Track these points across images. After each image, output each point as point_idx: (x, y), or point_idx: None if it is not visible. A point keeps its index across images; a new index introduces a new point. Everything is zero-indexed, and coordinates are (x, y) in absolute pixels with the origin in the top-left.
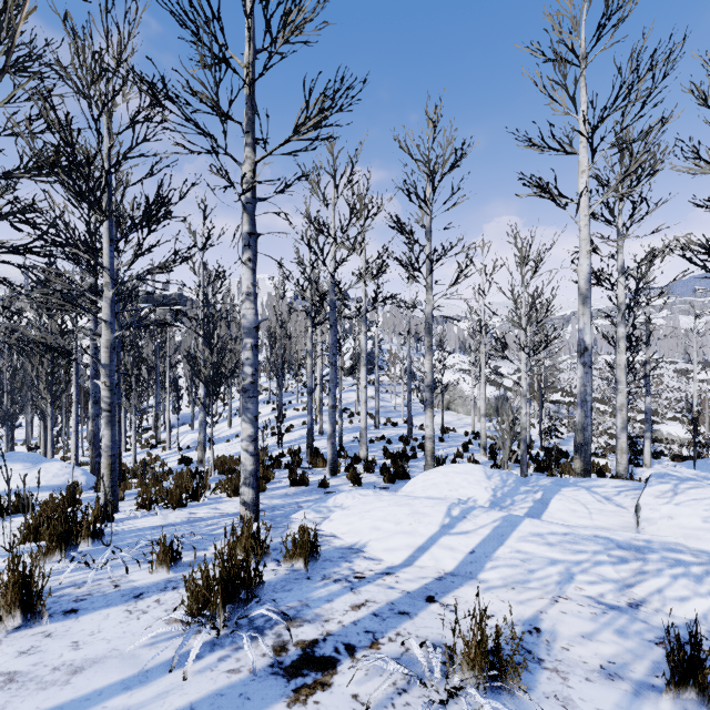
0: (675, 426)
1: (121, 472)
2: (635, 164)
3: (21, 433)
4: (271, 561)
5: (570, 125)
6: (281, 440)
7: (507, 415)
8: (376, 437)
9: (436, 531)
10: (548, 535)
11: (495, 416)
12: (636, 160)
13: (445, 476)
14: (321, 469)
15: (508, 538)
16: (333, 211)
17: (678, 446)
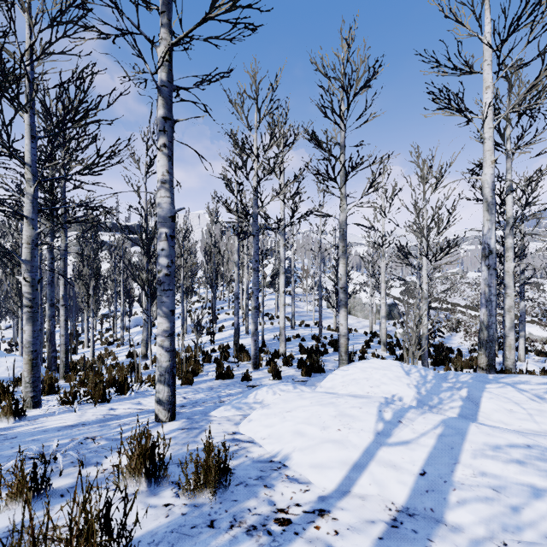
0: (535, 327)
1: (68, 365)
2: (546, 70)
3: (10, 332)
4: (169, 487)
5: (479, 39)
6: (213, 338)
7: (414, 314)
8: (293, 336)
9: (371, 441)
10: (509, 448)
11: (387, 319)
12: (546, 66)
13: (363, 371)
14: (245, 363)
15: (461, 452)
16: (255, 133)
17: (542, 343)
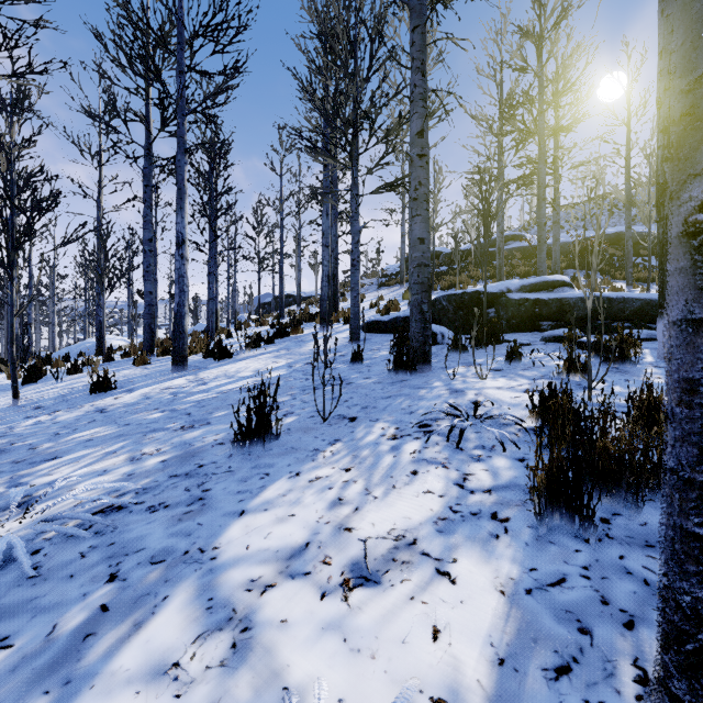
0: None
1: None
2: None
3: None
4: None
5: None
6: None
7: None
8: None
9: None
10: None
11: None
12: None
13: None
14: None
15: None
16: None
17: None
